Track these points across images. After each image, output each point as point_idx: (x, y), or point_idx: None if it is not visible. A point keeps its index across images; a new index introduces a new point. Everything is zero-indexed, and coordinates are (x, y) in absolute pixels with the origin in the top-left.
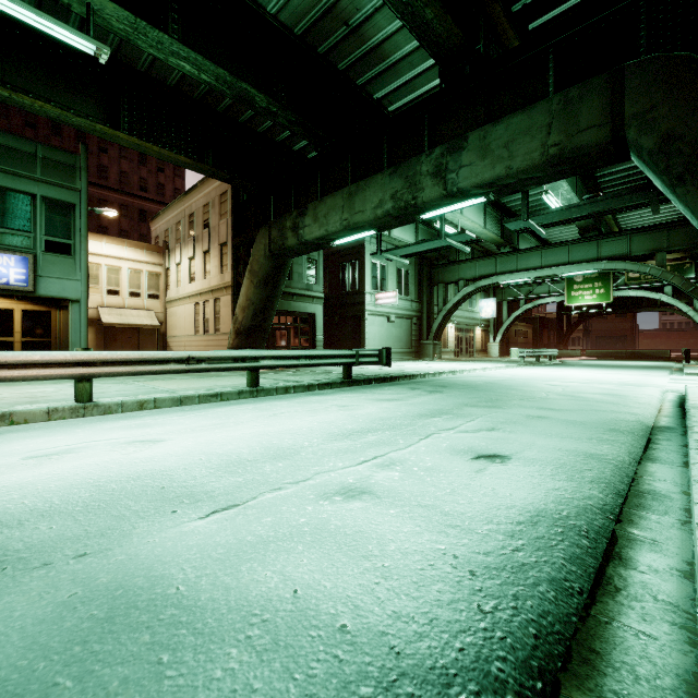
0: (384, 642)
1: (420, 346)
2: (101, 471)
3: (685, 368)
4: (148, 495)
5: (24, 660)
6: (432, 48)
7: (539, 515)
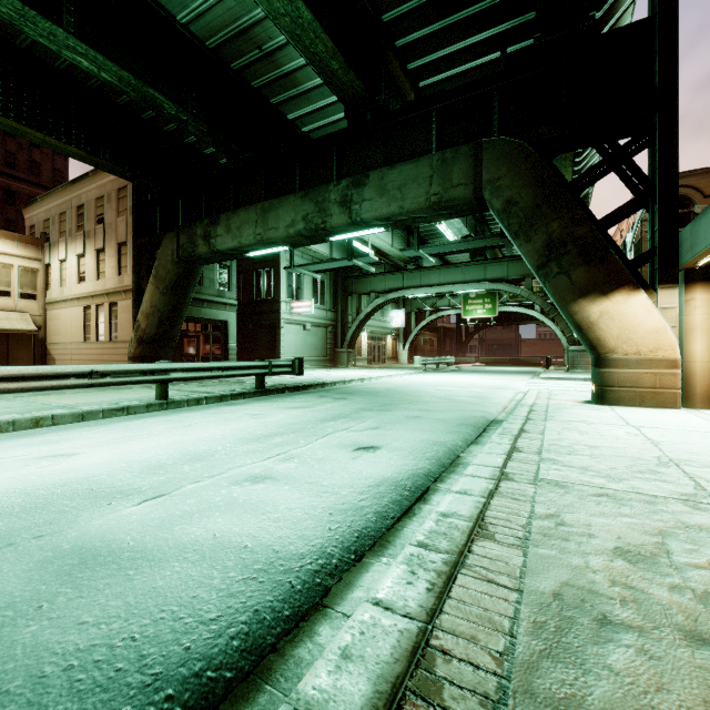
0: (270, 548)
1: (335, 354)
2: (23, 482)
3: (543, 373)
4: (81, 495)
5: (29, 587)
6: (338, 92)
7: (384, 481)
